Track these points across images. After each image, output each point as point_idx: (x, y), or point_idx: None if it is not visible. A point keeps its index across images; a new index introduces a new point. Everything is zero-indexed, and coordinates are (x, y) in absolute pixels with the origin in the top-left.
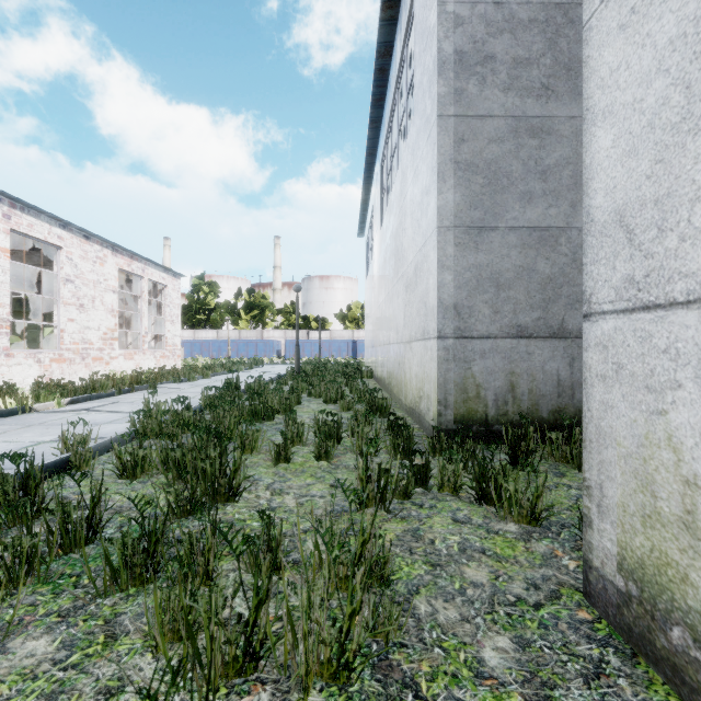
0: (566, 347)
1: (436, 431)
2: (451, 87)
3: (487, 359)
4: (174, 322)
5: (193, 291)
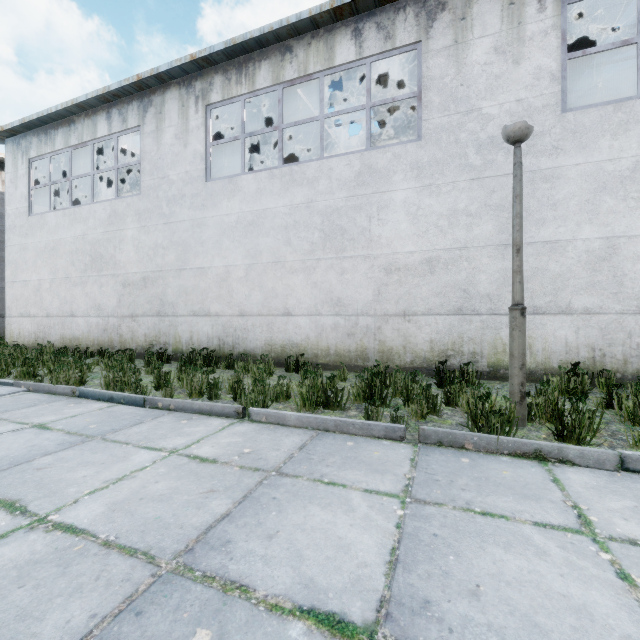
0: None
1: None
2: None
3: None
4: None
5: None
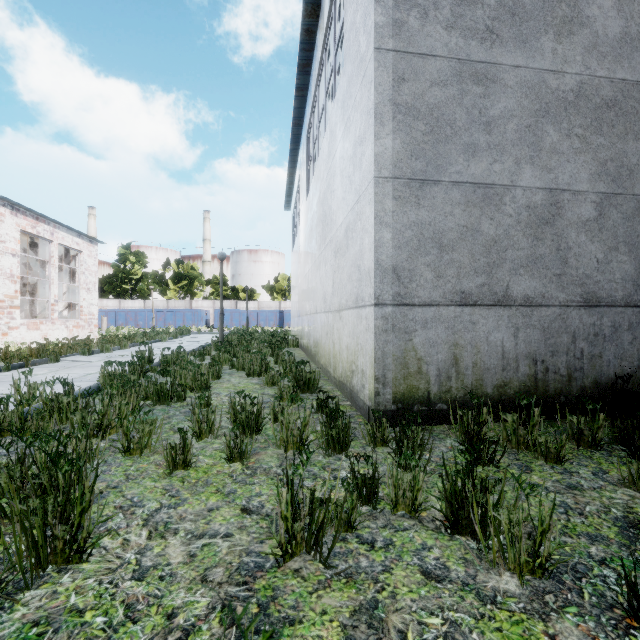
0: (511, 316)
1: (377, 416)
2: (390, 16)
3: (430, 330)
4: (90, 290)
5: (118, 261)
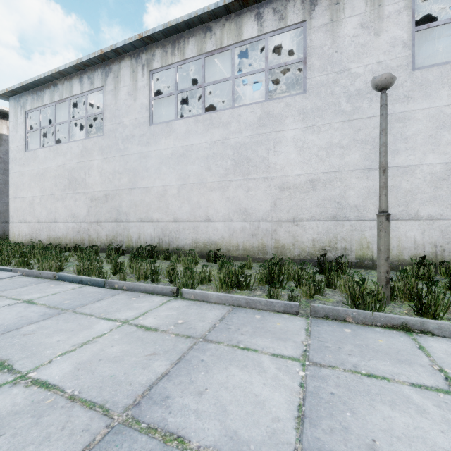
0: None
1: None
2: None
3: None
4: None
5: None
